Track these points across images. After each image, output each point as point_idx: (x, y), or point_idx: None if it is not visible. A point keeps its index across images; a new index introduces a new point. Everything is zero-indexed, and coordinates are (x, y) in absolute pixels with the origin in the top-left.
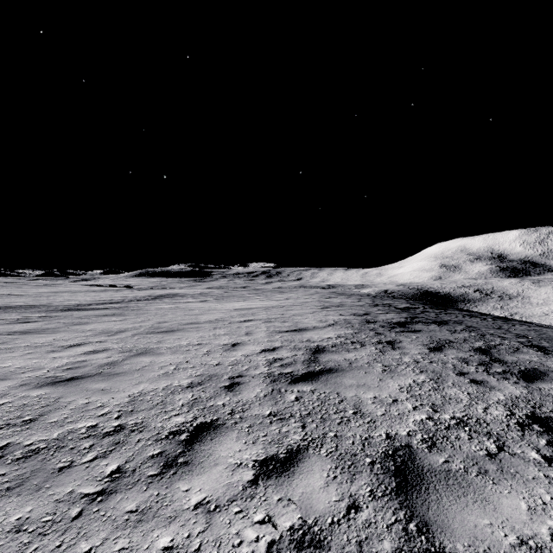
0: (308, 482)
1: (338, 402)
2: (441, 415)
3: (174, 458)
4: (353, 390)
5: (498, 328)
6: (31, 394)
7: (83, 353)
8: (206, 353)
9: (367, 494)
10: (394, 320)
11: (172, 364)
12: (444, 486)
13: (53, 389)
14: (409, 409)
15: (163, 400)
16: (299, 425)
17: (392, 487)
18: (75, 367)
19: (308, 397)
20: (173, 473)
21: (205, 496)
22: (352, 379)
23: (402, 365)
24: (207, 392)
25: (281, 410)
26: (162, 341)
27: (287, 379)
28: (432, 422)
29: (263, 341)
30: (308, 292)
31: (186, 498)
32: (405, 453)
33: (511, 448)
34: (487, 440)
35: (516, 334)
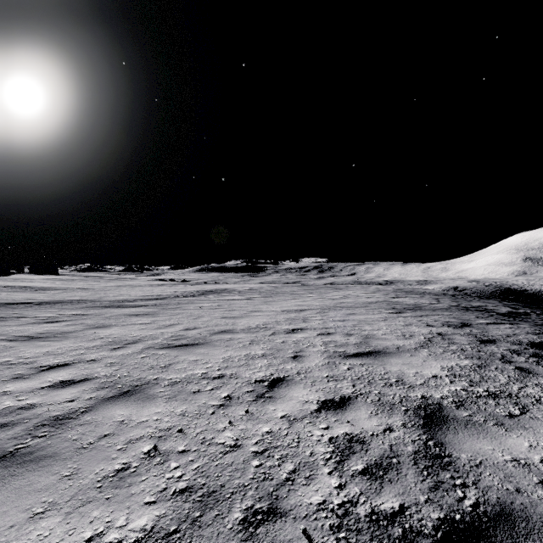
0: None
1: None
2: None
3: None
4: None
5: None
6: None
7: (48, 386)
8: (223, 405)
9: None
10: (523, 339)
11: (152, 433)
12: None
13: None
14: None
15: None
16: None
17: None
18: None
19: None
20: None
21: None
22: None
23: None
24: None
25: None
26: (170, 366)
27: None
28: None
29: (322, 378)
30: (367, 289)
31: None
32: None
33: None
34: None
35: None
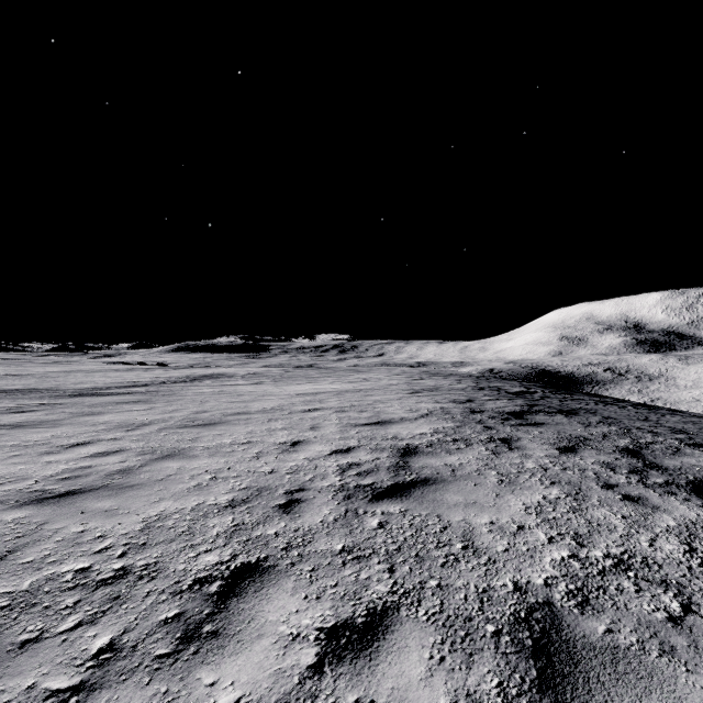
0: (400, 669)
1: (439, 530)
2: (589, 551)
3: (197, 624)
4: (460, 512)
5: (644, 420)
6: (5, 517)
7: (88, 456)
8: (257, 456)
9: (494, 692)
10: (507, 410)
11: (208, 471)
12: (612, 675)
13: (37, 509)
14: (543, 541)
15: (191, 527)
16: (385, 568)
17: (532, 678)
18: (74, 476)
19: (397, 523)
20: (193, 651)
21: (239, 695)
22: (457, 495)
23: (524, 474)
24: (254, 515)
25: (358, 544)
26: (197, 439)
27: (366, 495)
28: (578, 564)
29: (334, 439)
30: (392, 372)
31: (209, 700)
32: (545, 615)
33: (702, 606)
34: (664, 593)
35: (670, 428)
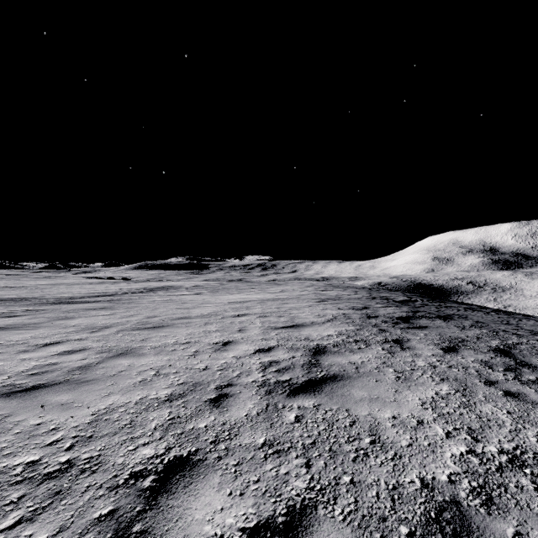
0: None
1: (349, 424)
2: (484, 446)
3: (128, 523)
4: (366, 407)
5: (507, 324)
6: None
7: (56, 354)
8: (194, 354)
9: None
10: (396, 315)
11: (153, 368)
12: None
13: (4, 402)
14: (441, 436)
15: (133, 420)
16: (302, 462)
17: None
18: (42, 372)
19: (312, 417)
20: None
21: None
22: (361, 390)
23: (417, 371)
24: (188, 408)
25: (278, 437)
26: (147, 339)
27: (284, 390)
28: (476, 459)
29: (258, 339)
30: (303, 284)
31: None
32: (454, 516)
33: None
34: None
35: (529, 331)
